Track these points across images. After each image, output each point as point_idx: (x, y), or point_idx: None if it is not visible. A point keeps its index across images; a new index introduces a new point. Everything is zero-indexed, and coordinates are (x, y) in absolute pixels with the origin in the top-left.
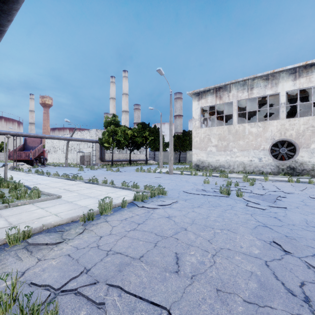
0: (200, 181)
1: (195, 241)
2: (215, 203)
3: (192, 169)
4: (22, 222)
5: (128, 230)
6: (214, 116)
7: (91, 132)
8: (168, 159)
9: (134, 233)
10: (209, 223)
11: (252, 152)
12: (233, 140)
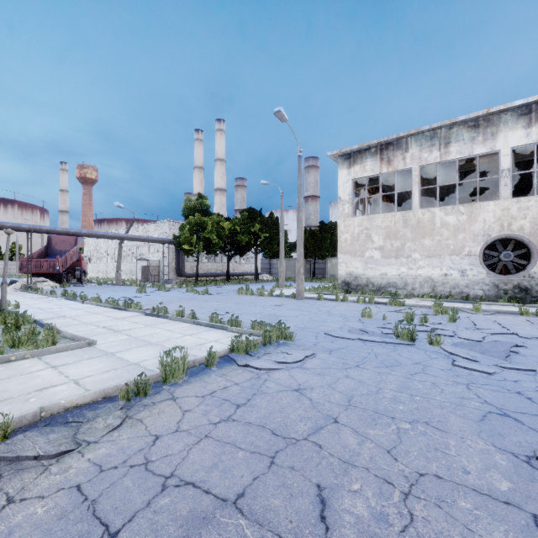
0: (354, 313)
1: (359, 452)
2: (388, 357)
3: (338, 290)
4: (6, 399)
5: (214, 421)
6: (376, 197)
7: (162, 225)
8: (294, 272)
9: (226, 429)
10: (383, 405)
11: (448, 260)
12: (412, 238)
